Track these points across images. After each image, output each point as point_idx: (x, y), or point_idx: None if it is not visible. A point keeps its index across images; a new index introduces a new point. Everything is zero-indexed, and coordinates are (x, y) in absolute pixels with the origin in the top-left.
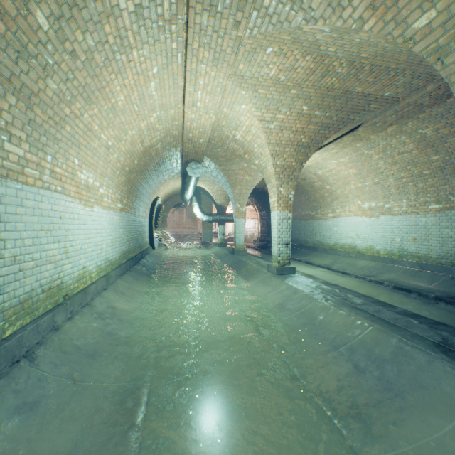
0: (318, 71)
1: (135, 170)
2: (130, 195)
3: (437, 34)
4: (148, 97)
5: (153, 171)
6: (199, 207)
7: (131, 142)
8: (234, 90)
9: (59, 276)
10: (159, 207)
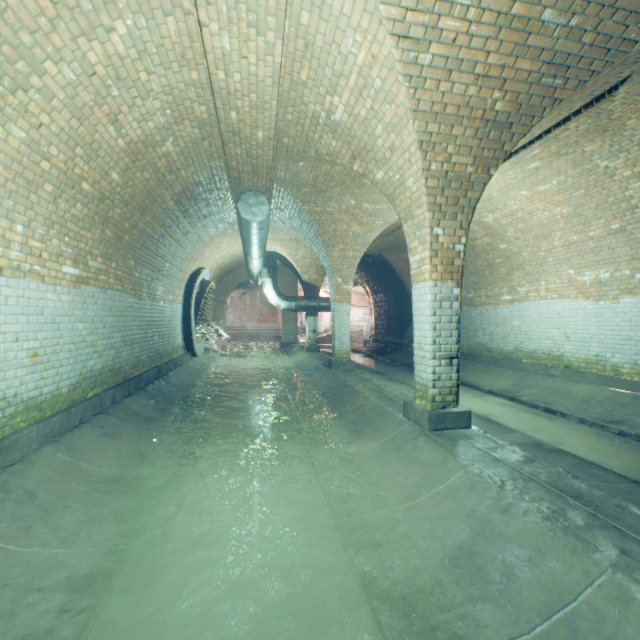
0: None
1: (120, 200)
2: (116, 254)
3: None
4: None
5: (177, 213)
6: (273, 285)
7: (75, 109)
8: None
9: None
10: (204, 286)
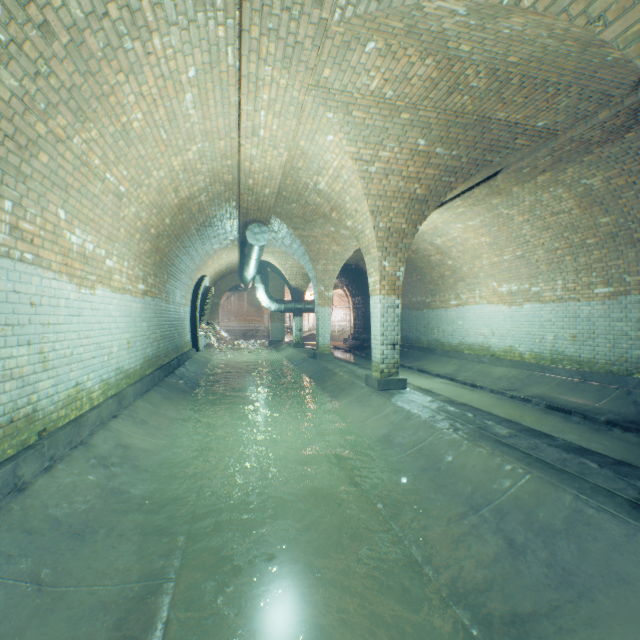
0: (443, 84)
1: (167, 234)
2: (159, 272)
3: None
4: (182, 118)
5: (196, 237)
6: (265, 290)
7: (159, 190)
8: (316, 111)
9: (29, 401)
10: (206, 291)
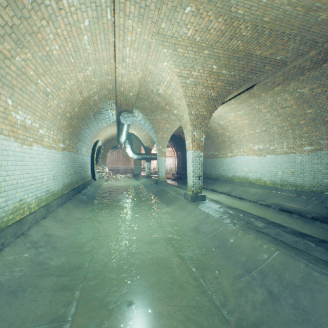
0: (227, 33)
1: (76, 117)
2: (72, 137)
3: None
4: (82, 50)
5: (93, 119)
6: (131, 148)
7: (70, 91)
8: (157, 48)
9: None
10: (99, 148)
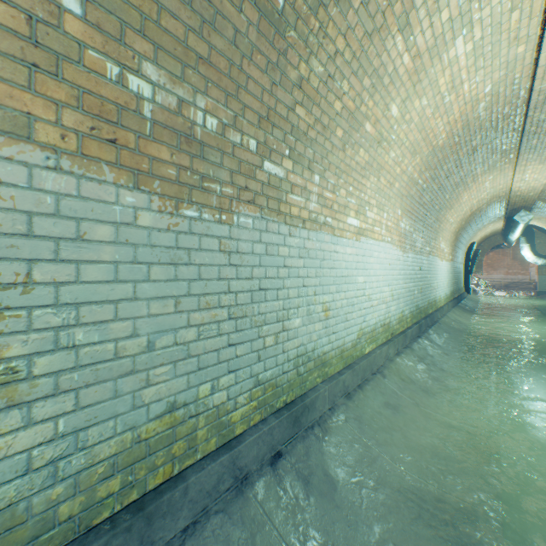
0: None
1: (460, 229)
2: (454, 248)
3: None
4: (481, 189)
5: (473, 223)
6: (529, 249)
7: (463, 213)
8: None
9: (435, 296)
10: (474, 253)
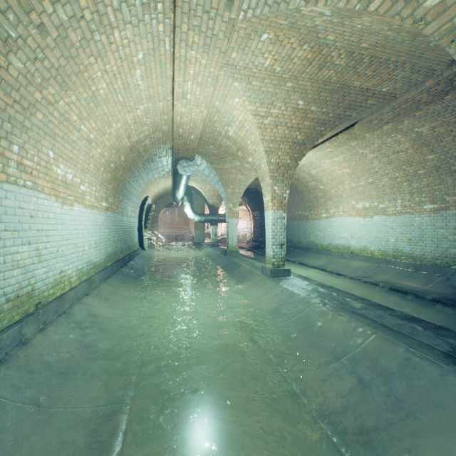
0: (315, 62)
1: (122, 168)
2: (117, 194)
3: (452, 12)
4: (133, 87)
5: (142, 169)
6: (191, 207)
7: (117, 136)
8: (226, 81)
9: (29, 283)
10: (149, 207)
